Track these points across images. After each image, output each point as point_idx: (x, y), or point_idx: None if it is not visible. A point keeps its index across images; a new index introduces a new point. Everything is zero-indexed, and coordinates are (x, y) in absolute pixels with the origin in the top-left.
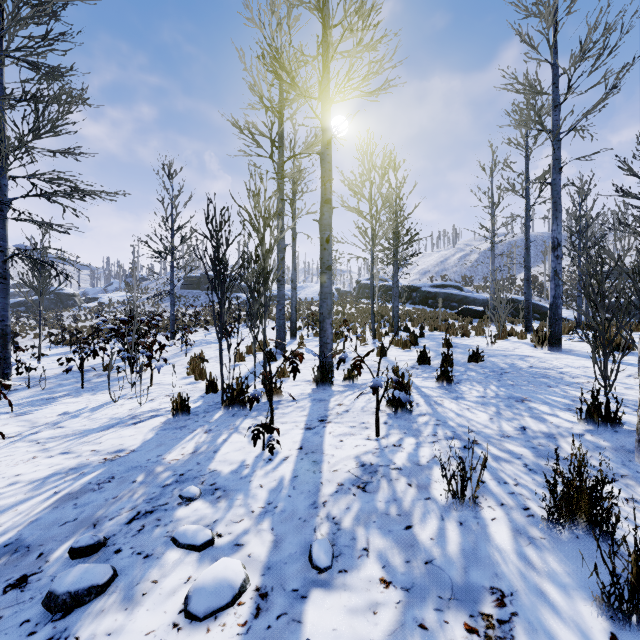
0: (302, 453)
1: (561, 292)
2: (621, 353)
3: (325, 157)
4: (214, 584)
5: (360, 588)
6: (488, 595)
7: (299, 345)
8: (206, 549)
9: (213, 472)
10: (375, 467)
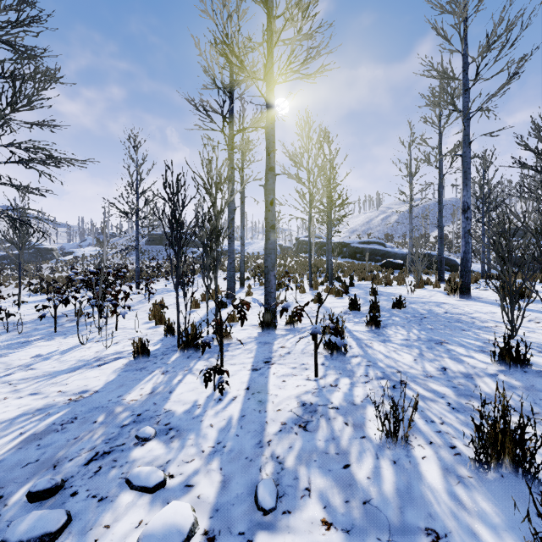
0: (249, 393)
1: (470, 248)
2: (521, 300)
3: (269, 130)
4: (163, 530)
5: (303, 530)
6: (424, 537)
7: (246, 295)
8: (158, 491)
9: (168, 412)
10: (315, 406)
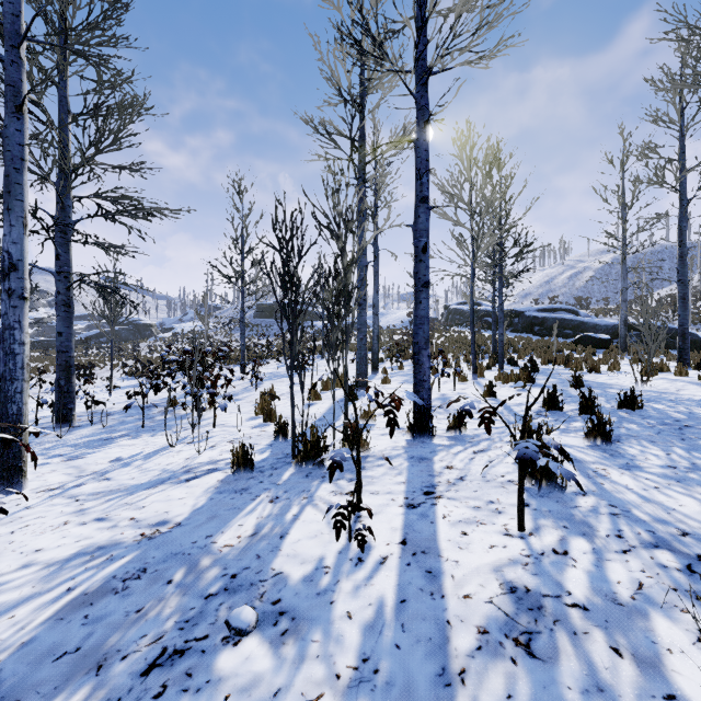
0: (407, 552)
1: None
2: None
3: (421, 144)
4: None
5: None
6: None
7: (397, 387)
8: None
9: (277, 576)
10: (536, 597)
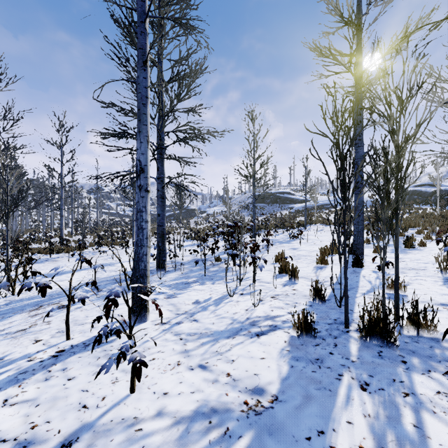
0: None
1: None
2: None
3: None
4: None
5: None
6: None
7: None
8: None
9: None
10: None
